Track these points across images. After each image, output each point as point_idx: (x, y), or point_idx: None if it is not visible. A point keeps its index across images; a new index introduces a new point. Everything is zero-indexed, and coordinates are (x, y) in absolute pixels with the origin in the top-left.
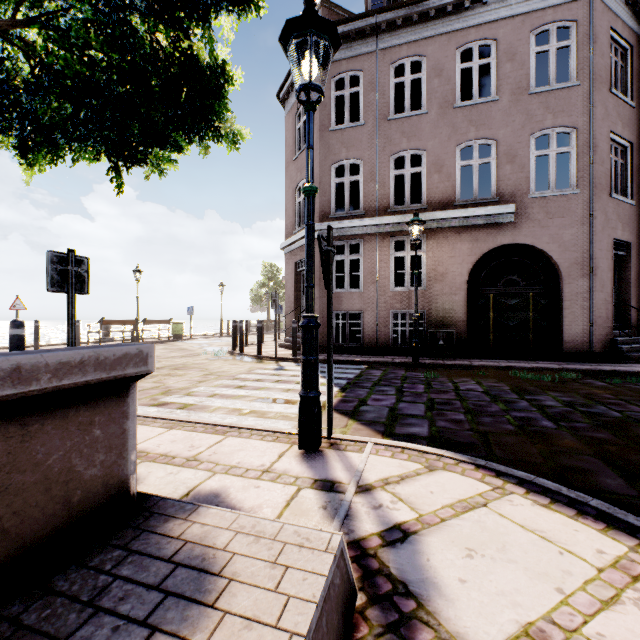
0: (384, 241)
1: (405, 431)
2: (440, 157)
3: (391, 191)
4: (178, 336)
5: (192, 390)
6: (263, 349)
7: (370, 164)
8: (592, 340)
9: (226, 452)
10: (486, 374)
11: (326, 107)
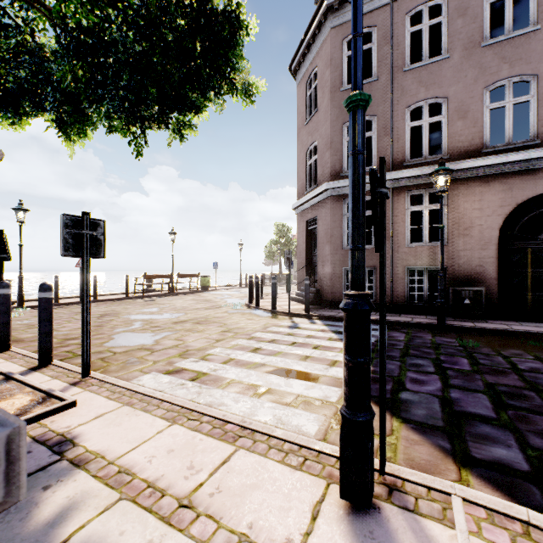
0: (399, 196)
1: (486, 454)
2: (464, 102)
3: (407, 144)
4: (205, 287)
5: (208, 352)
6: (277, 302)
7: (383, 119)
8: None
9: (234, 490)
10: (539, 344)
11: (337, 68)
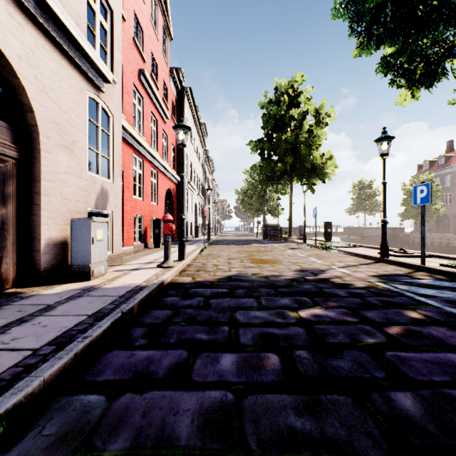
0: None
1: None
2: None
3: None
4: None
5: None
6: None
7: None
8: (452, 230)
9: None
10: None
11: None
